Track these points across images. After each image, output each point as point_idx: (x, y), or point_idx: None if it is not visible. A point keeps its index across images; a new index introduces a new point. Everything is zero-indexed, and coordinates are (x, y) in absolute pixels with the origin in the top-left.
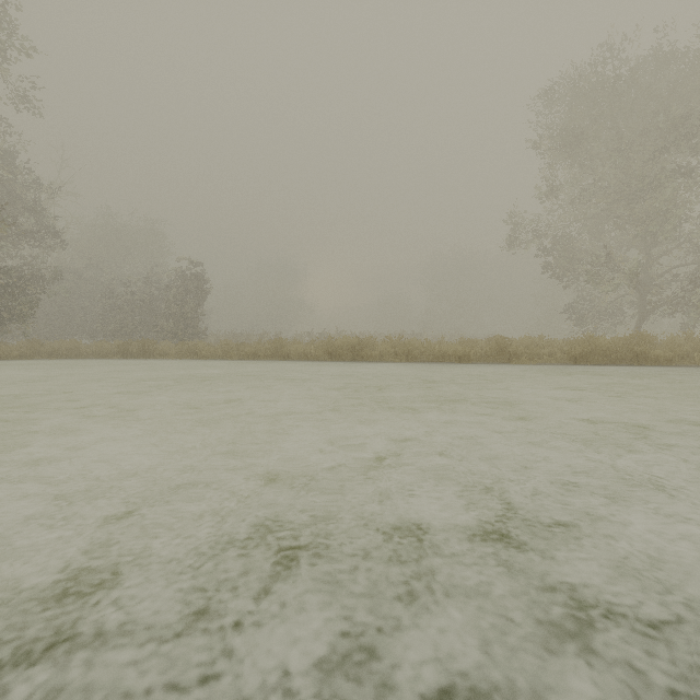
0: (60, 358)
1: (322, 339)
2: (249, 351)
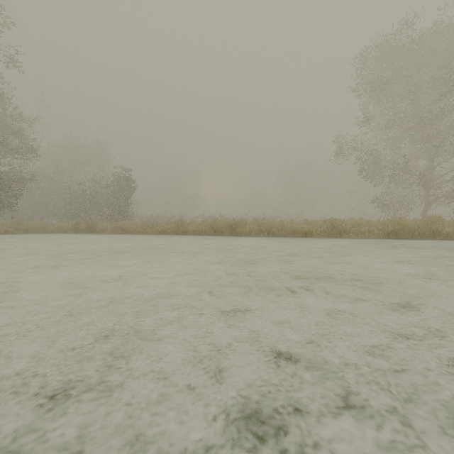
0: (33, 233)
1: (210, 220)
2: (160, 228)
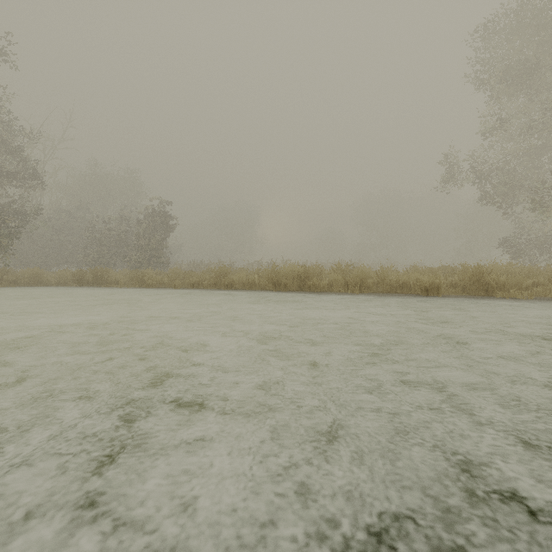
0: (22, 285)
1: (269, 267)
2: (194, 280)
